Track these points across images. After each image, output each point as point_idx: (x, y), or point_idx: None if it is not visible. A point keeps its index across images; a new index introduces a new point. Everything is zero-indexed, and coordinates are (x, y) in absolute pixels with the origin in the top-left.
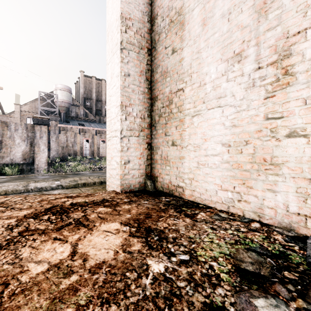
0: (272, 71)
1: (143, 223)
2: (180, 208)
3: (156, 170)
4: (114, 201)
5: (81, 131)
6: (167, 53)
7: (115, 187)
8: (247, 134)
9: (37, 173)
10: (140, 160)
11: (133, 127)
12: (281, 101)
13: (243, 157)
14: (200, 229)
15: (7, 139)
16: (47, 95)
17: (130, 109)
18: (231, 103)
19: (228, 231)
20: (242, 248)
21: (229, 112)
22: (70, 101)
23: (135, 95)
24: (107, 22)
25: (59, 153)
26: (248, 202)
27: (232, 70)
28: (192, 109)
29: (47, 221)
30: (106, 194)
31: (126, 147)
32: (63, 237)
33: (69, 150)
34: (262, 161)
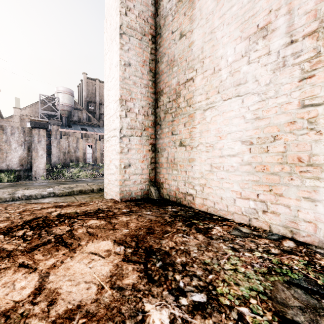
0: (310, 44)
1: (142, 241)
2: (189, 221)
3: (161, 175)
4: (110, 211)
5: (84, 136)
6: (174, 38)
7: (114, 195)
8: (275, 127)
9: (35, 180)
10: (142, 164)
11: (135, 125)
12: (323, 81)
13: (270, 156)
14: (218, 250)
15: (3, 143)
16: (48, 98)
17: (132, 104)
18: (253, 90)
19: (254, 253)
20: (281, 281)
21: (250, 102)
22: (72, 105)
23: (137, 88)
24: (106, 6)
25: (60, 159)
26: (277, 214)
27: (254, 49)
28: (203, 101)
29: (20, 238)
30: (103, 203)
31: (126, 148)
32: (33, 263)
33: (71, 156)
34: (296, 161)
